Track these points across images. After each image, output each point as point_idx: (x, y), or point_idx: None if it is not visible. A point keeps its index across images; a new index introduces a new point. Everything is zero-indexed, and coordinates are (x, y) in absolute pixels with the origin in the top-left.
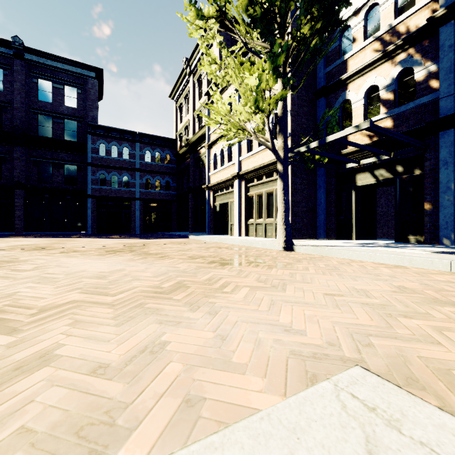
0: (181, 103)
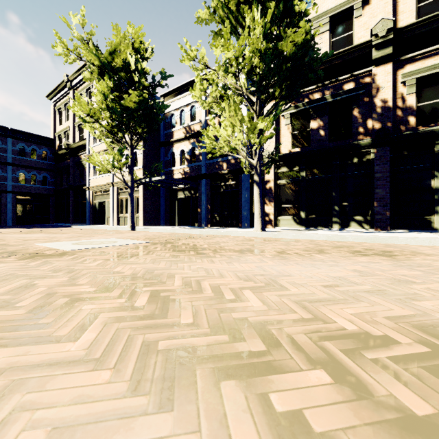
0: (60, 108)
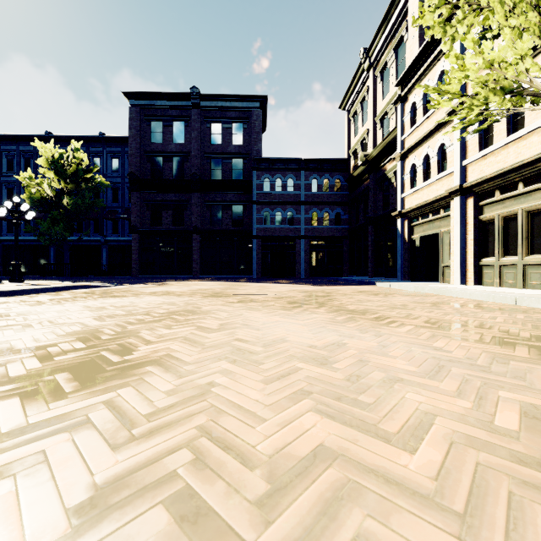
0: (355, 111)
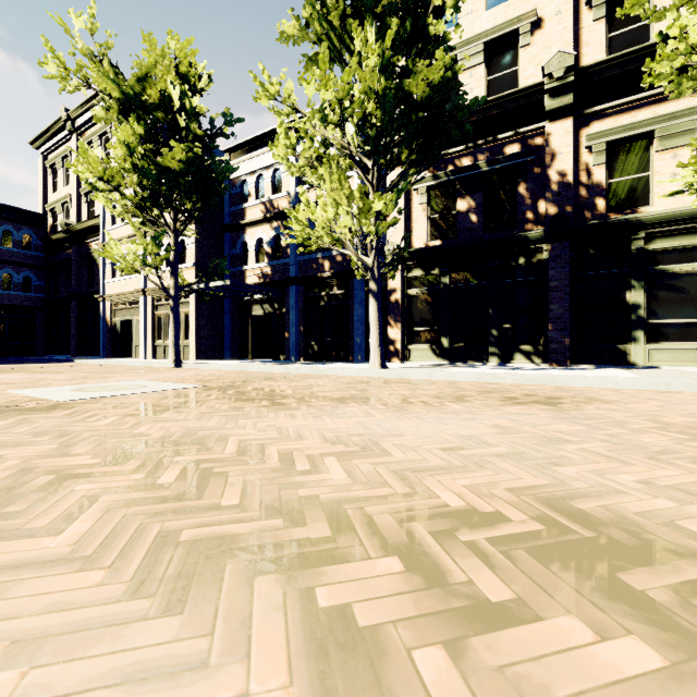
0: (55, 163)
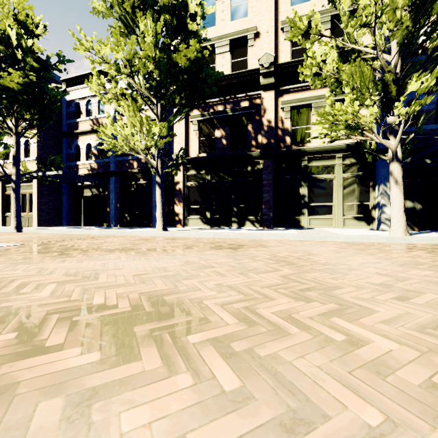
0: None
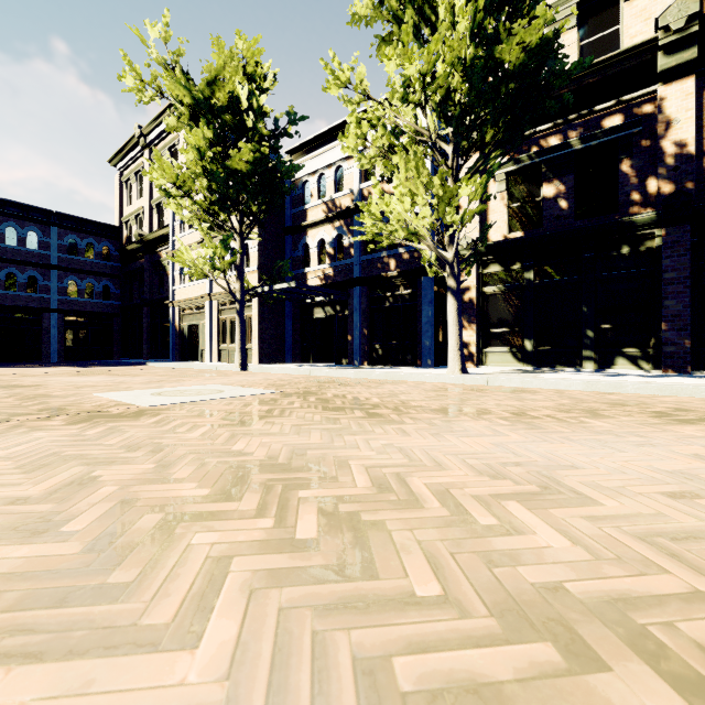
0: (130, 178)
